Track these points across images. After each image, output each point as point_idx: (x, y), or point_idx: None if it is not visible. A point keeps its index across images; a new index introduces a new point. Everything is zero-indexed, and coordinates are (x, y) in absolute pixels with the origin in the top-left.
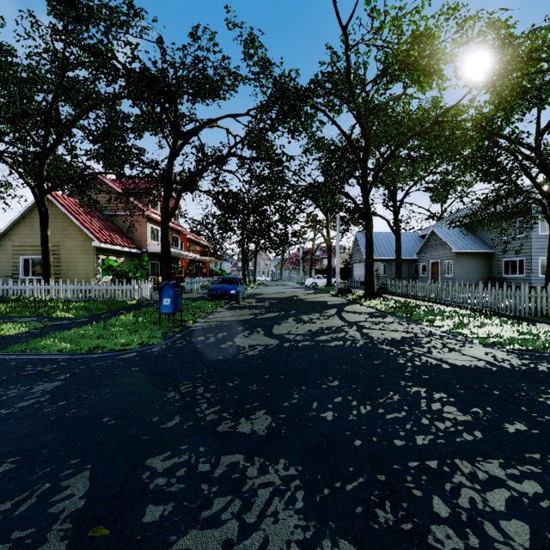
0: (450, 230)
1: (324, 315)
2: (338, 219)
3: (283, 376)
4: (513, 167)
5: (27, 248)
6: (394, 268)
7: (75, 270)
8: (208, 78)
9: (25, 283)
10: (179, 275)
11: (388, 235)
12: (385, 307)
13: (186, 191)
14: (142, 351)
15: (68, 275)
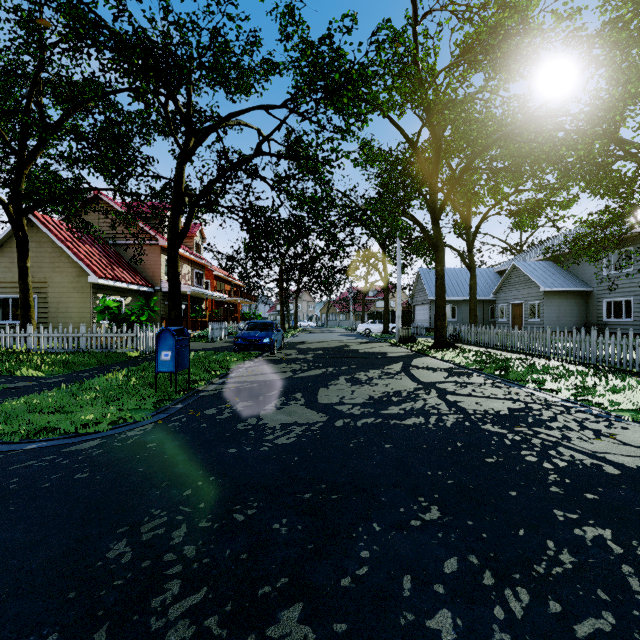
0: (536, 264)
1: (387, 373)
2: (399, 250)
3: (336, 496)
4: (635, 175)
5: (5, 285)
6: (466, 311)
7: (66, 312)
8: (228, 46)
9: (3, 329)
10: (201, 319)
11: (457, 272)
12: (466, 360)
13: (202, 205)
14: (112, 435)
15: (58, 319)
